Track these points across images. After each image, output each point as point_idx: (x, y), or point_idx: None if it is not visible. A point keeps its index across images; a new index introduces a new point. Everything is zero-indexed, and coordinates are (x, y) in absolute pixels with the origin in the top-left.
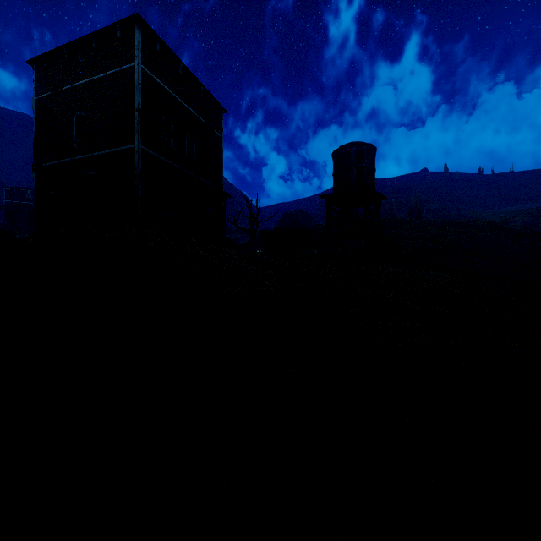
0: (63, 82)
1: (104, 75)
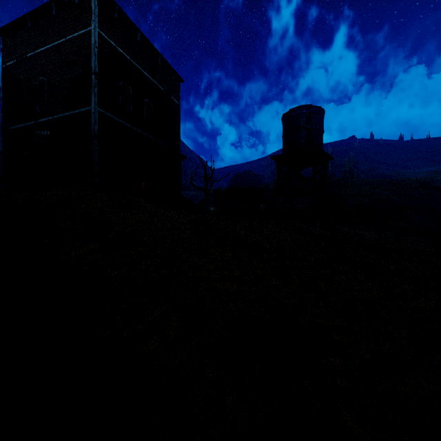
0: (27, 49)
1: (63, 41)
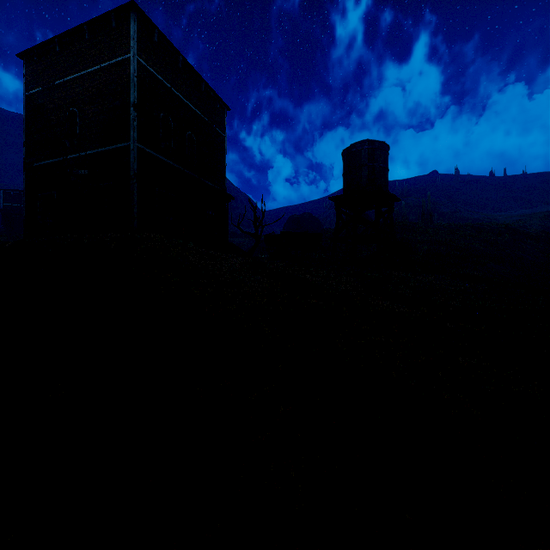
0: (55, 76)
1: (98, 68)
